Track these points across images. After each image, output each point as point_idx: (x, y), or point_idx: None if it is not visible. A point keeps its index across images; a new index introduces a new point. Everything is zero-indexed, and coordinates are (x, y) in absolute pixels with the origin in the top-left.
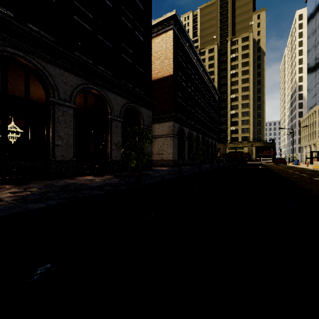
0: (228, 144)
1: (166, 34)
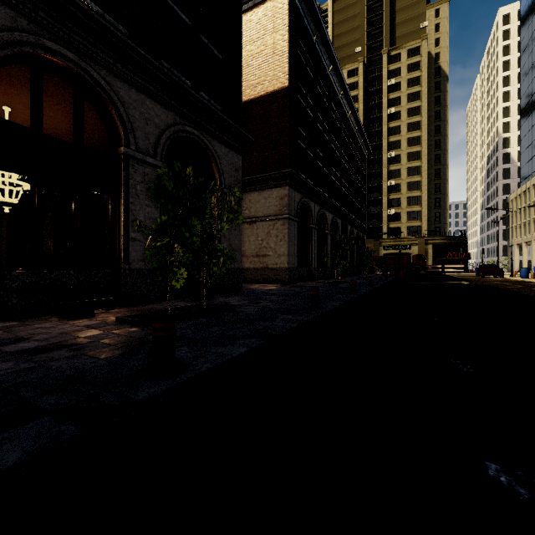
0: (383, 240)
1: (273, 1)
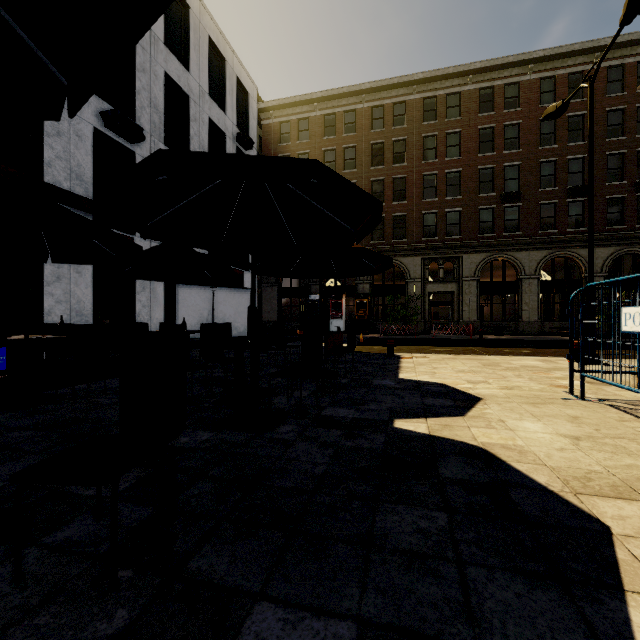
0: None
1: None
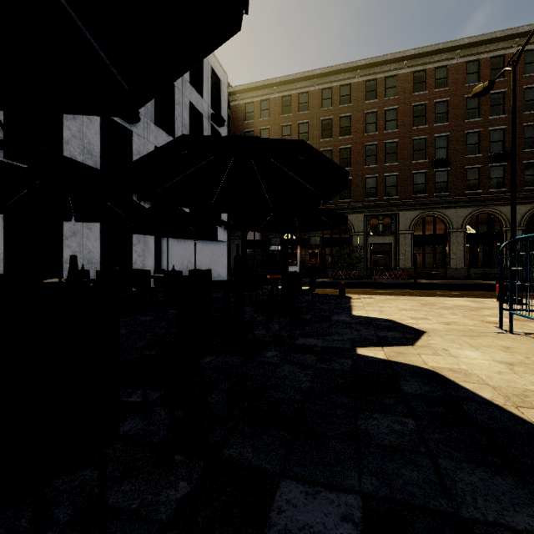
0: None
1: None
